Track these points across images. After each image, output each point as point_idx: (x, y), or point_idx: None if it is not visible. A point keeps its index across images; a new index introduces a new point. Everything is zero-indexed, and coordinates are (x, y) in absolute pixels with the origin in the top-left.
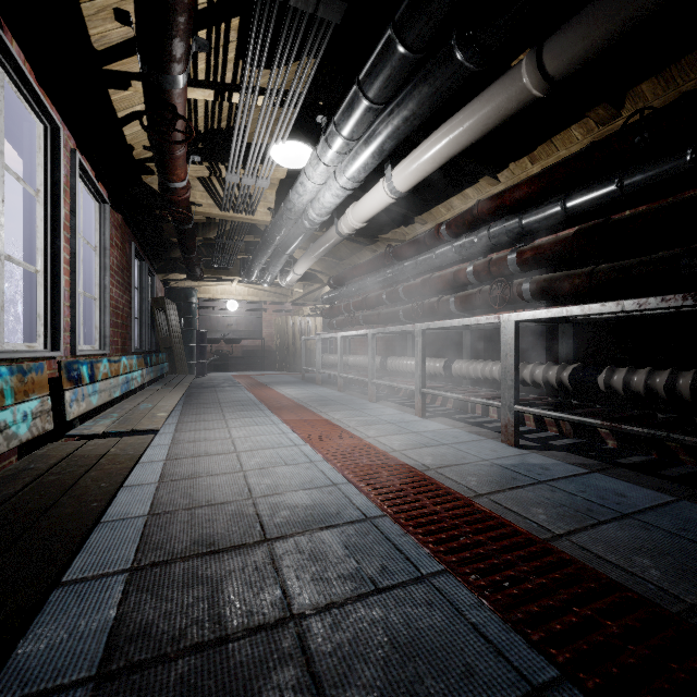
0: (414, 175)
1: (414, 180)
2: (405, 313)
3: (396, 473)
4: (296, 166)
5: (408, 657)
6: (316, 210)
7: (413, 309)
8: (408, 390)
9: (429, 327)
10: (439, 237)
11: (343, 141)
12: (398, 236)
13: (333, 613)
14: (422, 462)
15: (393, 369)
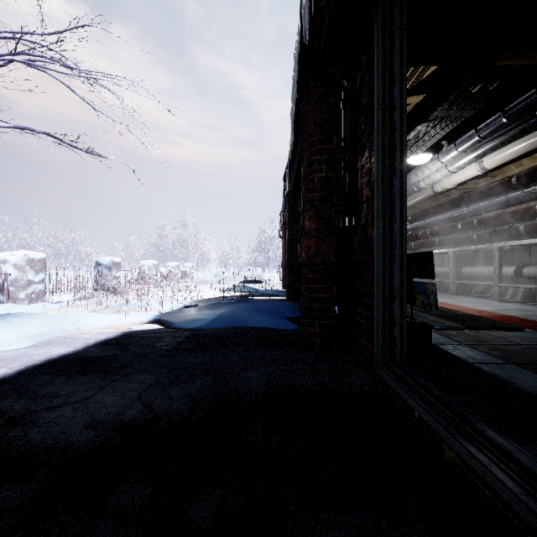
0: (500, 161)
1: (499, 163)
2: (479, 237)
3: (497, 315)
4: (421, 164)
5: (530, 338)
6: (426, 183)
7: (486, 234)
8: (480, 289)
9: (505, 245)
10: (510, 186)
11: (459, 153)
12: (471, 186)
13: (495, 332)
14: (510, 314)
15: (467, 275)
